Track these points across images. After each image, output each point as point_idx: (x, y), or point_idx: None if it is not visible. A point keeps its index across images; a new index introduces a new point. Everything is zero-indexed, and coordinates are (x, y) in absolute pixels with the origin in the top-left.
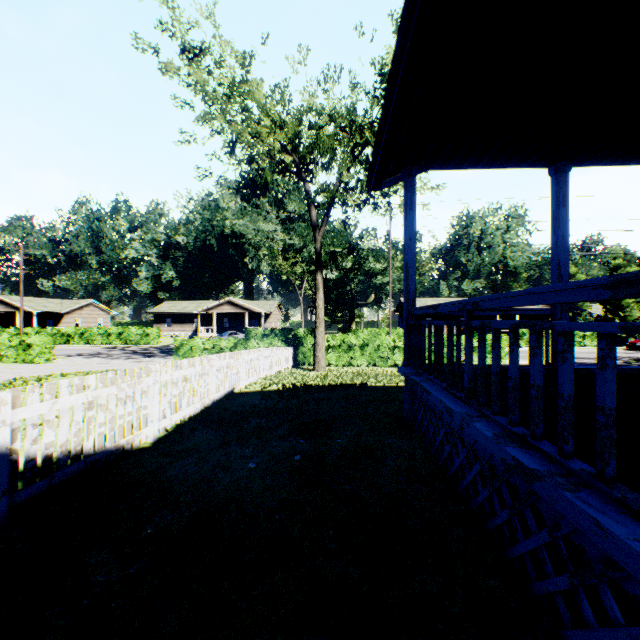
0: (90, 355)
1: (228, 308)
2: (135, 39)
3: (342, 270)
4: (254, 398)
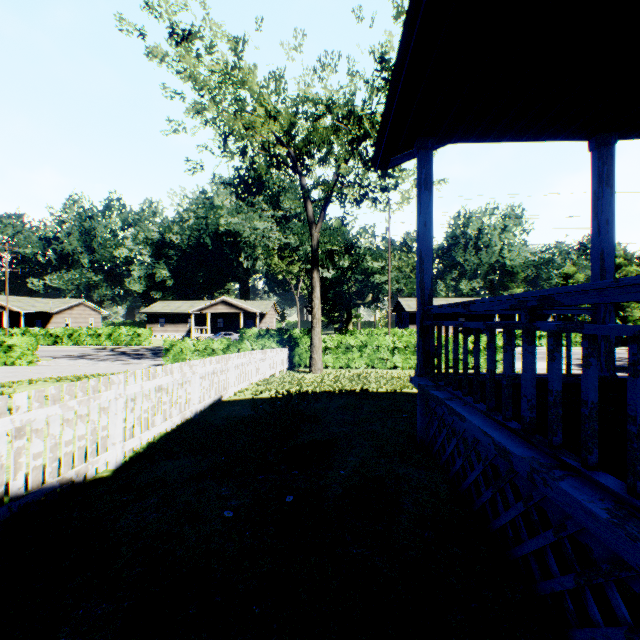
0: (77, 357)
1: (222, 308)
2: (119, 20)
3: (339, 269)
4: (243, 408)
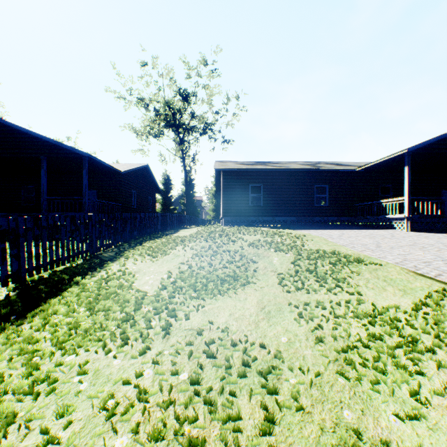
0: None
1: None
2: None
3: None
4: None
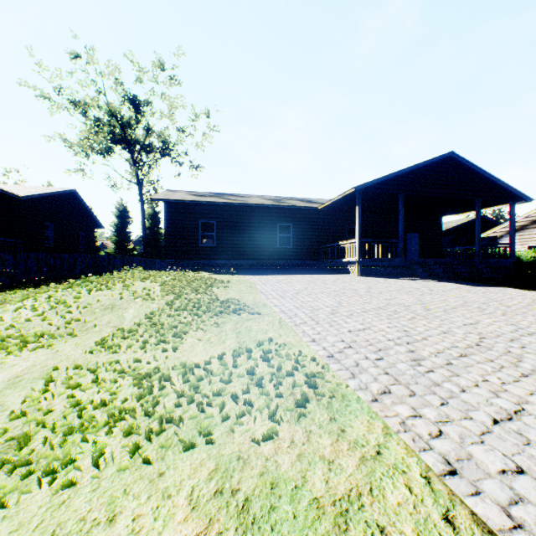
0: None
1: None
2: None
3: None
4: None
